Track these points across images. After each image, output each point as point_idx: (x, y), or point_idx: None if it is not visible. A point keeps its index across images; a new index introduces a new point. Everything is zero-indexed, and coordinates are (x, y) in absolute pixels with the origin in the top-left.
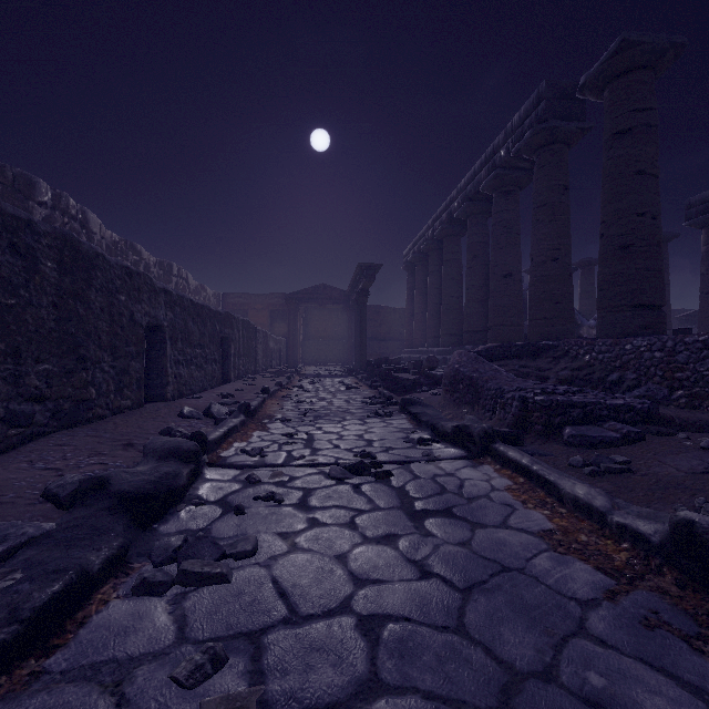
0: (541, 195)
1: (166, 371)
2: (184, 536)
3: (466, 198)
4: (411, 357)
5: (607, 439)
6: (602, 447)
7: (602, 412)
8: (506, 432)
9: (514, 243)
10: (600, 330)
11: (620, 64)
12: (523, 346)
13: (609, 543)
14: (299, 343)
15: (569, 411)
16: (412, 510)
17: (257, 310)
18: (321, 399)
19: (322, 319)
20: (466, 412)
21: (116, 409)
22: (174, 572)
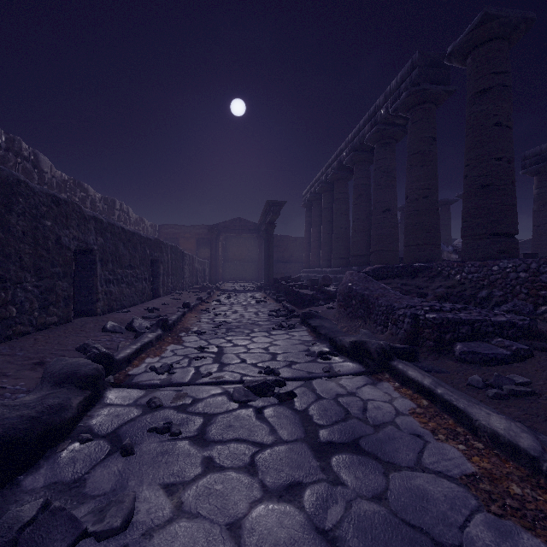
0: (414, 145)
1: (96, 289)
2: (42, 501)
3: (353, 149)
4: (309, 275)
5: (499, 356)
6: (494, 364)
7: (488, 329)
8: (402, 349)
9: (391, 184)
10: (465, 254)
11: (482, 35)
12: (403, 267)
13: None
14: (220, 265)
15: (459, 328)
16: (317, 441)
17: (186, 238)
18: (234, 312)
19: (239, 246)
20: (359, 325)
21: (41, 325)
22: None
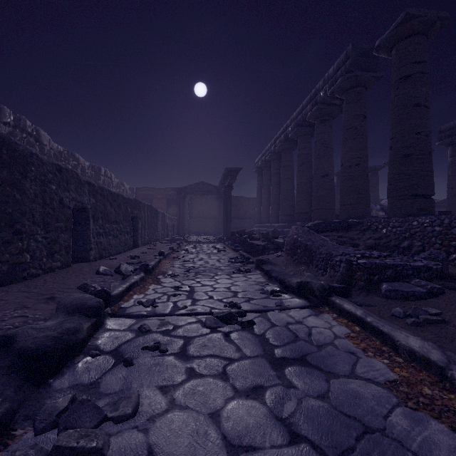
0: (348, 121)
1: (90, 240)
2: (71, 396)
3: (297, 125)
4: (260, 229)
5: (417, 293)
6: (413, 299)
7: (408, 272)
8: (339, 287)
9: (329, 154)
10: (390, 212)
11: (404, 31)
12: (339, 222)
13: (453, 397)
14: (186, 221)
15: (385, 271)
16: (273, 357)
17: (158, 199)
18: (200, 259)
19: (202, 205)
20: (304, 270)
21: (48, 269)
22: (53, 441)
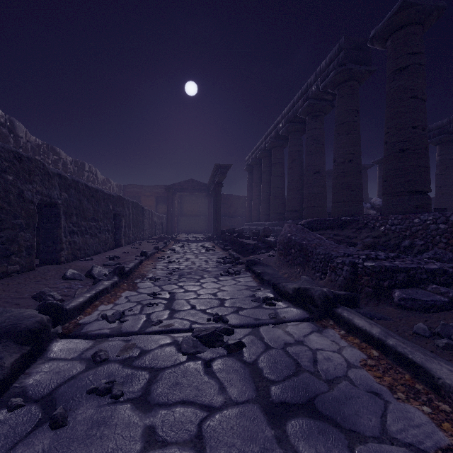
0: (341, 116)
1: (60, 239)
2: None
3: (288, 121)
4: (250, 228)
5: (438, 303)
6: (434, 310)
7: (422, 276)
8: (344, 296)
9: (321, 150)
10: (385, 209)
11: (400, 20)
12: (334, 220)
13: None
14: (176, 219)
15: (396, 275)
16: (269, 401)
17: (147, 196)
18: (187, 259)
19: (192, 203)
20: (299, 272)
21: (2, 273)
22: None
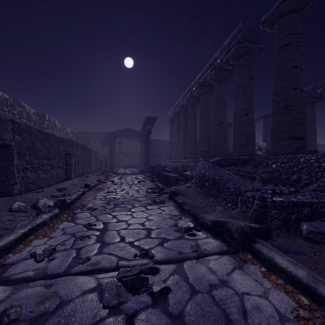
0: (239, 81)
1: (13, 175)
2: None
3: (200, 85)
4: (172, 164)
5: None
6: None
7: (323, 209)
8: (259, 230)
9: (224, 107)
10: (273, 150)
11: (285, 8)
12: (236, 159)
13: None
14: (116, 157)
15: (301, 209)
16: None
17: (95, 140)
18: (122, 189)
19: (128, 145)
20: (212, 202)
21: None
22: None
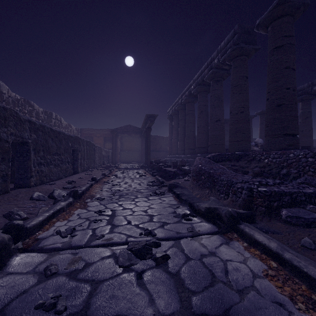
0: (235, 81)
1: (30, 169)
2: None
3: (198, 84)
4: (171, 159)
5: None
6: (314, 226)
7: (301, 198)
8: (245, 214)
9: (221, 105)
10: (267, 147)
11: (278, 12)
12: (231, 154)
13: None
14: (118, 153)
15: (282, 198)
16: (191, 312)
17: (97, 137)
18: (125, 183)
19: (129, 141)
20: (207, 193)
21: None
22: None
